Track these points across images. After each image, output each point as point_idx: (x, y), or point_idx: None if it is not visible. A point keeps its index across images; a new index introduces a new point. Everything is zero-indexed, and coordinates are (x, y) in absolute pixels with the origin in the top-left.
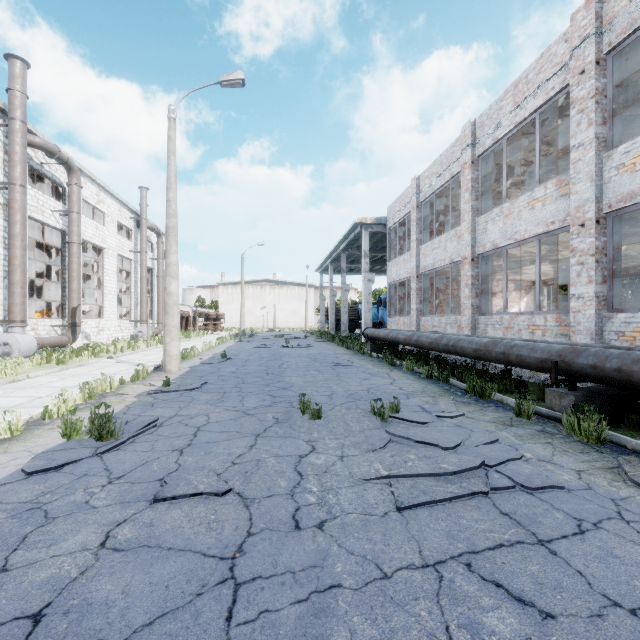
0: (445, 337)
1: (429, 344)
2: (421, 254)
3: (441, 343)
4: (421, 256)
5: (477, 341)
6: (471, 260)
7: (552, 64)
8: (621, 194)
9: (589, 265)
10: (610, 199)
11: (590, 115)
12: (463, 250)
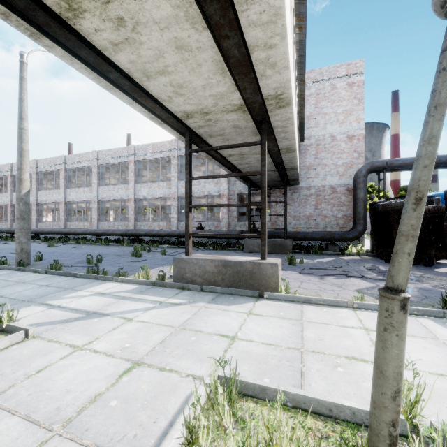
0: None
1: None
2: None
3: None
4: None
5: (7, 229)
6: (11, 205)
7: (30, 165)
8: (40, 200)
9: (35, 213)
10: (39, 200)
11: (35, 183)
12: (8, 202)
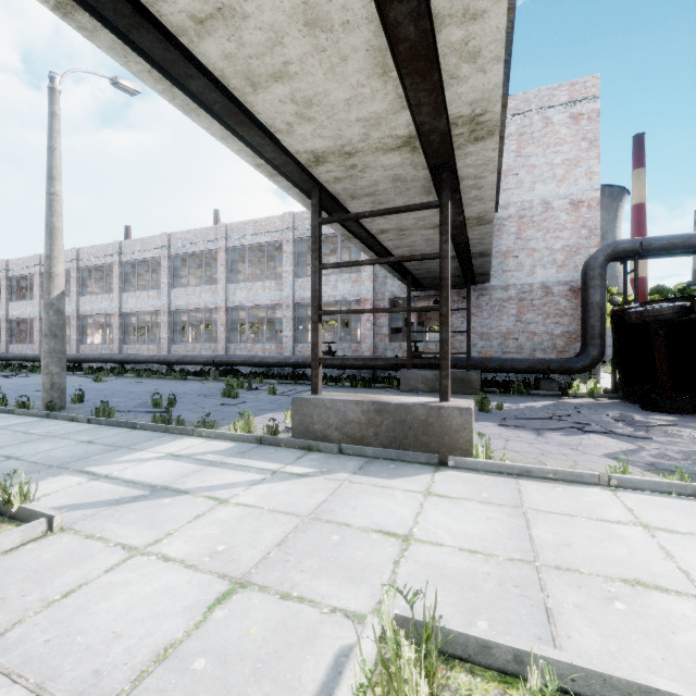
0: (21, 354)
1: (13, 358)
2: (10, 307)
3: (19, 357)
4: (10, 309)
5: (34, 354)
6: (40, 319)
7: (68, 257)
8: (83, 311)
9: (76, 330)
10: (81, 311)
11: (76, 284)
12: (36, 313)
